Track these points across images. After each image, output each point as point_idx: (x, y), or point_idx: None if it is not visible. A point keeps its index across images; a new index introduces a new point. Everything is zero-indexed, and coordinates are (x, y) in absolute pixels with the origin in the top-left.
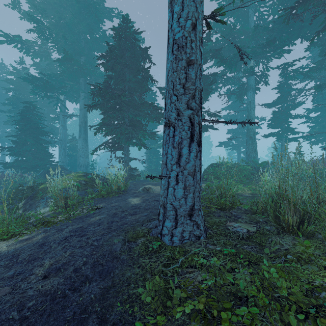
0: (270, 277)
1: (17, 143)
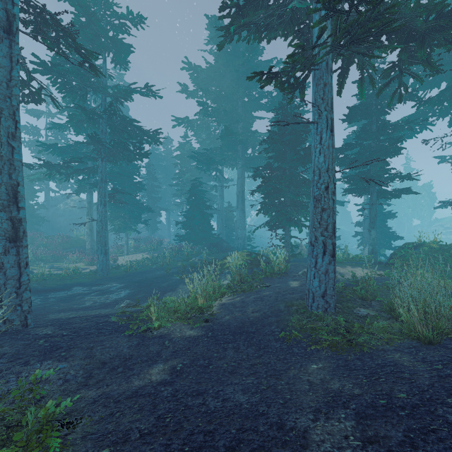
0: (348, 325)
1: (187, 218)
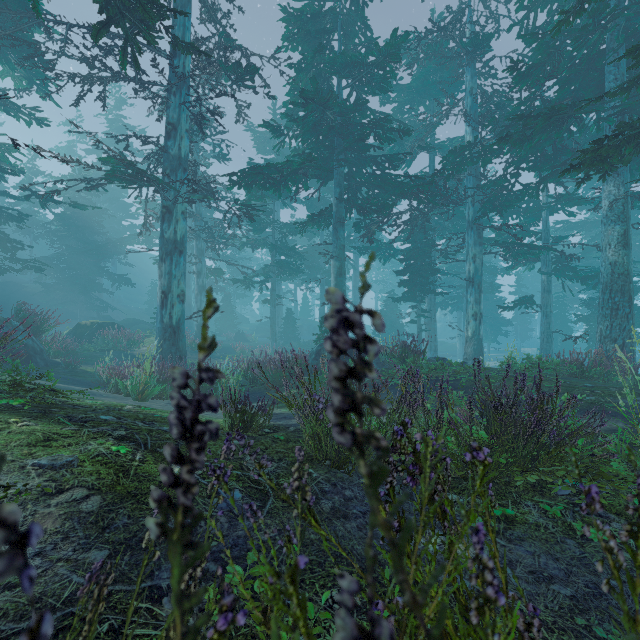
0: None
1: None
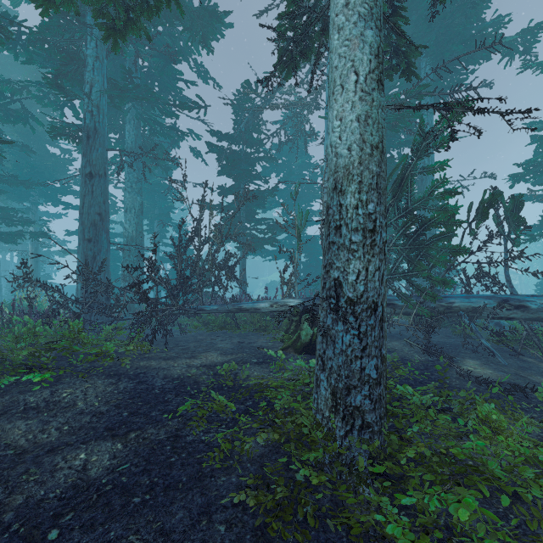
0: None
1: None
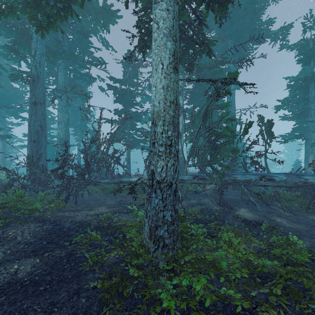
0: None
1: None
